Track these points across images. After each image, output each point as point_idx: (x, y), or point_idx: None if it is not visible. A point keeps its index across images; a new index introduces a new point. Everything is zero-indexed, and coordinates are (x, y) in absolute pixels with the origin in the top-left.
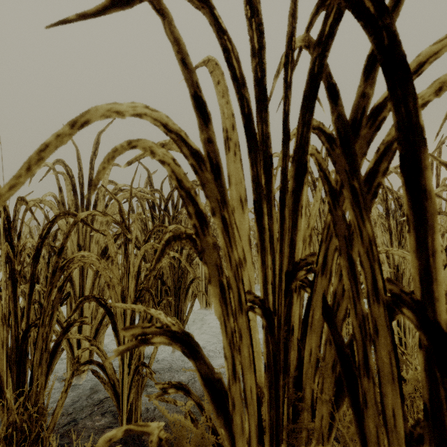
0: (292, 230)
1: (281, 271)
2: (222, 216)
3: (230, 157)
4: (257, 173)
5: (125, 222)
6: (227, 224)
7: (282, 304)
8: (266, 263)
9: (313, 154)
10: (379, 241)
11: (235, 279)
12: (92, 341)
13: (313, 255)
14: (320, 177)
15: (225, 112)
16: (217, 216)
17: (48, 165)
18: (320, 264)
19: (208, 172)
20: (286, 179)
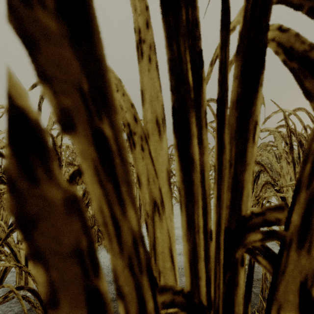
0: (236, 164)
1: (218, 231)
2: (95, 132)
3: (144, 65)
4: (179, 56)
5: (58, 155)
6: (109, 152)
7: (220, 284)
8: (195, 224)
9: (272, 39)
10: (284, 171)
11: (131, 271)
12: (23, 267)
13: (278, 208)
14: (291, 71)
15: (137, 7)
16: (80, 130)
17: (4, 107)
18: (294, 227)
19: (48, 11)
20: (226, 83)
